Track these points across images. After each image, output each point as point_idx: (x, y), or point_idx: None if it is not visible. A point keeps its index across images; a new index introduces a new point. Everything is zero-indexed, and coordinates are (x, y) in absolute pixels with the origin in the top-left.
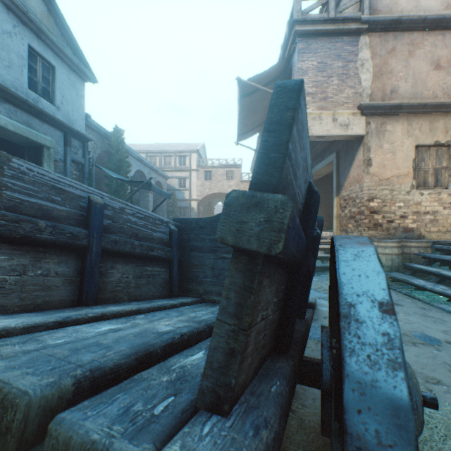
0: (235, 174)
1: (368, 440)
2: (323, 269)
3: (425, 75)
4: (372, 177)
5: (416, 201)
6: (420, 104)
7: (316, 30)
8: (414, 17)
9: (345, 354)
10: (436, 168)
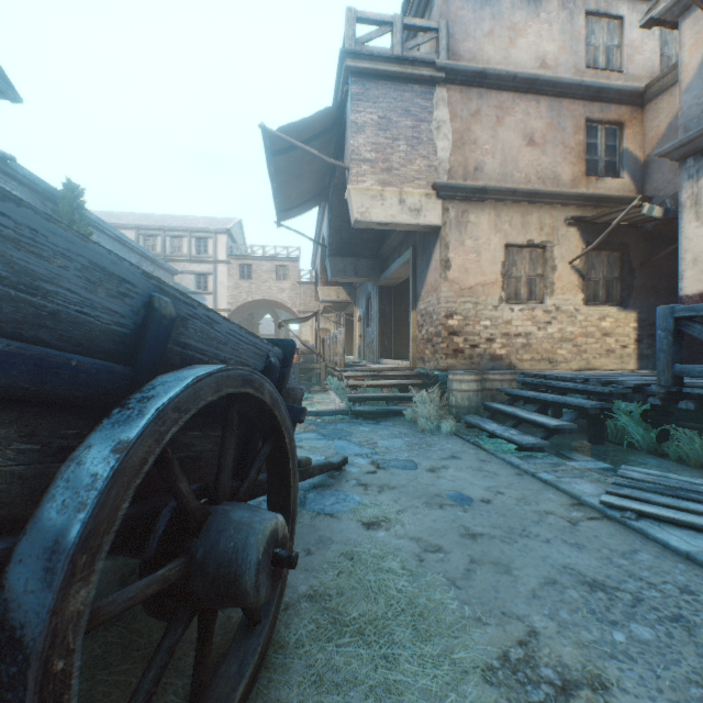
0: (290, 271)
1: (18, 589)
2: (387, 414)
3: (517, 152)
4: (451, 284)
5: (505, 320)
6: (509, 190)
7: (376, 70)
8: (502, 73)
9: (45, 501)
10: (530, 276)
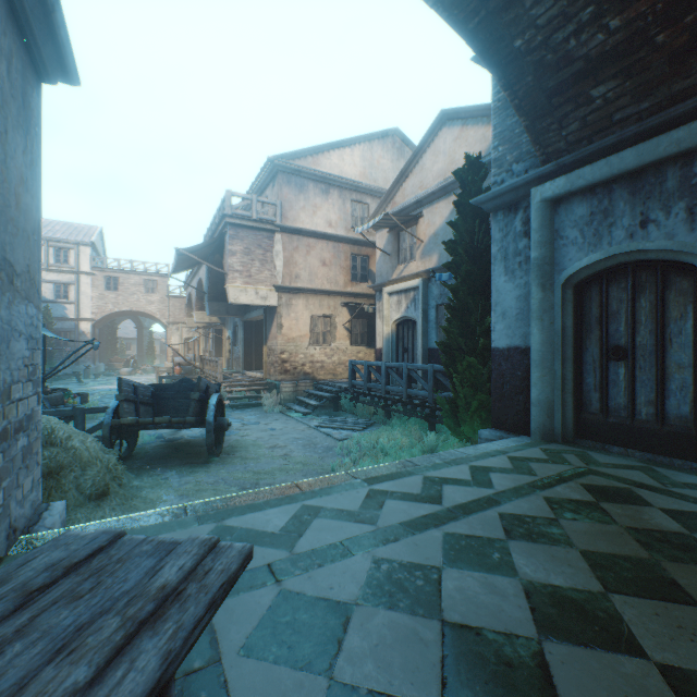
0: (160, 285)
1: (209, 419)
2: (249, 406)
3: (318, 269)
4: (284, 336)
5: (312, 354)
6: (313, 289)
7: (243, 224)
8: (309, 231)
9: (208, 411)
10: (325, 331)
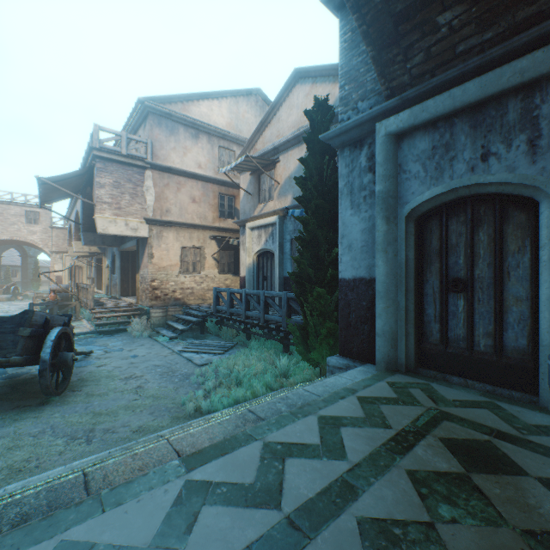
0: (42, 217)
1: (44, 356)
2: (119, 331)
3: (188, 205)
4: (155, 265)
5: (182, 281)
6: (183, 223)
7: (113, 158)
8: (180, 170)
9: (43, 348)
10: (195, 261)
